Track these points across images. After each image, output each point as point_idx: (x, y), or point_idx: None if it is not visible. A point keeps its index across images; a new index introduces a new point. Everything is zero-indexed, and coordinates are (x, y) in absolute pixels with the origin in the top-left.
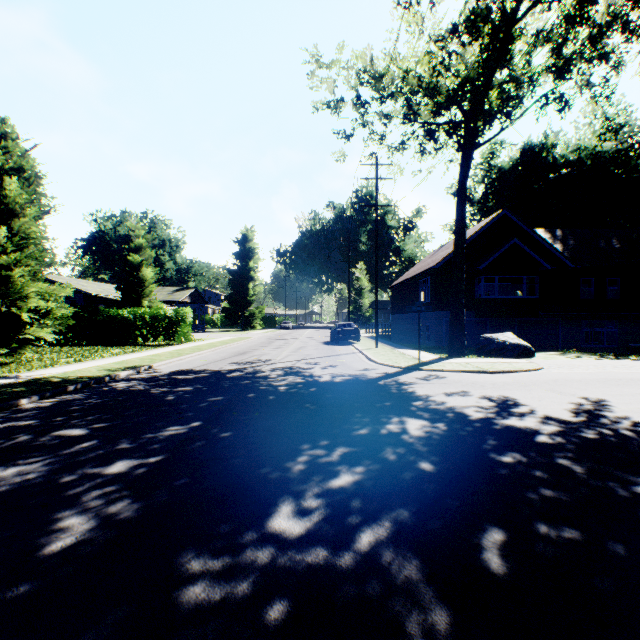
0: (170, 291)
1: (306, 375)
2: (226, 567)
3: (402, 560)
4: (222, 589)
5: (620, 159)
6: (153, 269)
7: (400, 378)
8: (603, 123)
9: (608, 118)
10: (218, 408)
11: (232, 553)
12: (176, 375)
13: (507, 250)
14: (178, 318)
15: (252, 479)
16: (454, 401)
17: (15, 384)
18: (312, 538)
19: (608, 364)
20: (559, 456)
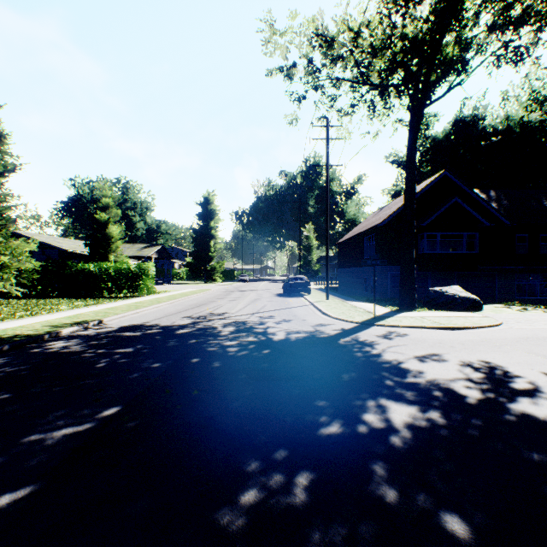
0: (139, 248)
1: (259, 332)
2: None
3: None
4: None
5: (545, 128)
6: (120, 227)
7: (359, 336)
8: (529, 95)
9: (534, 90)
10: (150, 381)
11: None
12: (123, 332)
13: (448, 208)
14: (141, 272)
15: None
16: (433, 370)
17: None
18: None
19: None
20: None
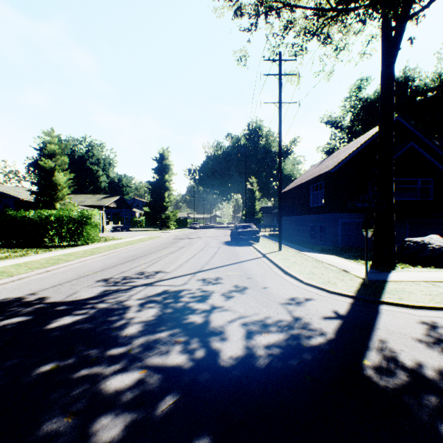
0: (99, 198)
1: (195, 326)
2: None
3: None
4: None
5: None
6: (68, 175)
7: (389, 343)
8: None
9: None
10: None
11: None
12: None
13: (402, 154)
14: (83, 219)
15: None
16: None
17: None
18: None
19: None
20: None
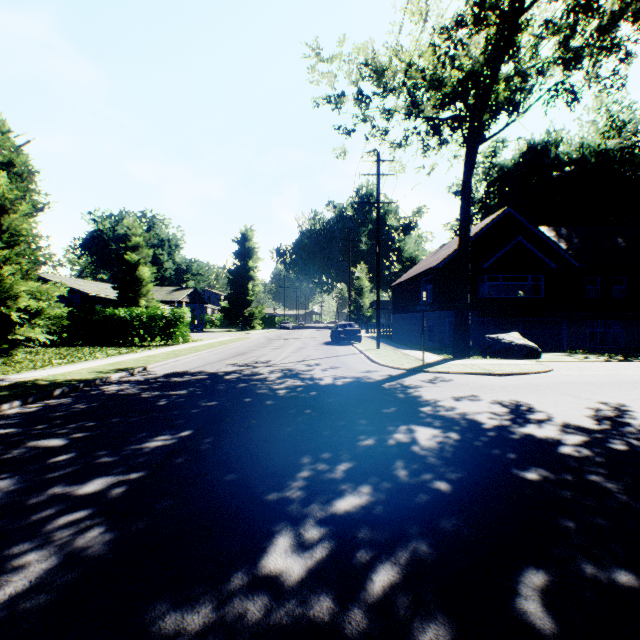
0: (169, 291)
1: (306, 377)
2: (208, 625)
3: (425, 615)
4: None
5: (624, 157)
6: (150, 268)
7: (405, 381)
8: (607, 120)
9: (612, 115)
10: (212, 414)
11: (216, 604)
12: (170, 377)
13: (511, 249)
14: (175, 318)
15: (245, 501)
16: (464, 406)
17: None
18: (314, 582)
19: (619, 366)
20: (590, 472)
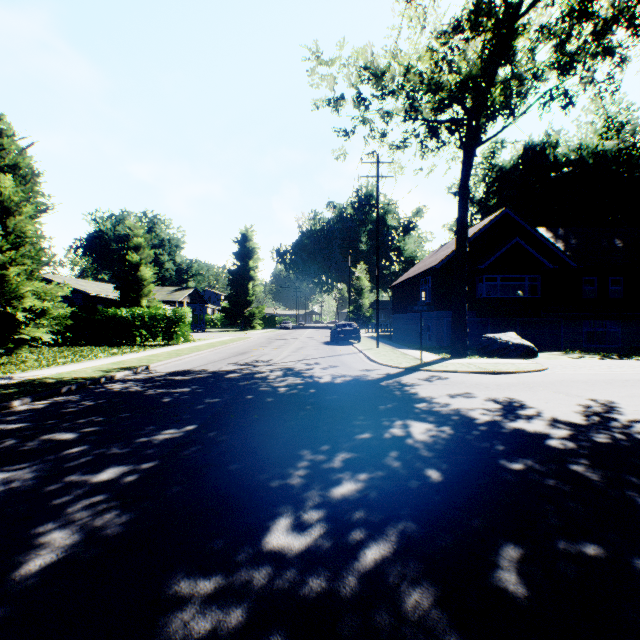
0: (169, 291)
1: (306, 376)
2: (219, 590)
3: (411, 581)
4: (213, 616)
5: (622, 158)
6: (152, 268)
7: (402, 379)
8: (605, 122)
9: (610, 117)
10: (215, 410)
11: (226, 573)
12: (173, 376)
13: (509, 249)
14: (177, 318)
15: (249, 488)
16: (459, 403)
17: (8, 385)
18: (313, 555)
19: (613, 364)
20: (572, 462)
